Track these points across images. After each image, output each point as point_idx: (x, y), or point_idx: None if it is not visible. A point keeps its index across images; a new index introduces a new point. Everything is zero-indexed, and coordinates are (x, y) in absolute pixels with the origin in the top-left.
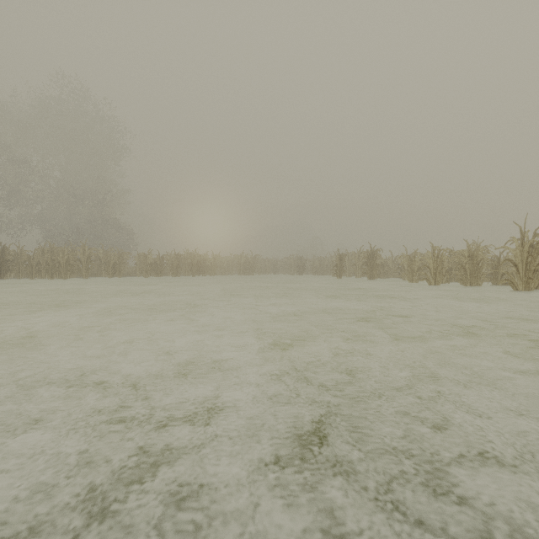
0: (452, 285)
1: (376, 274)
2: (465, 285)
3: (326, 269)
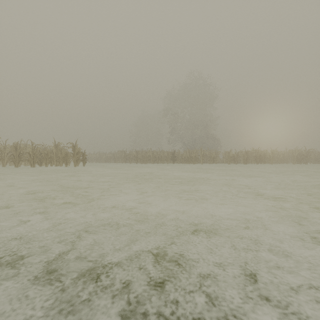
0: None
1: None
2: None
3: None
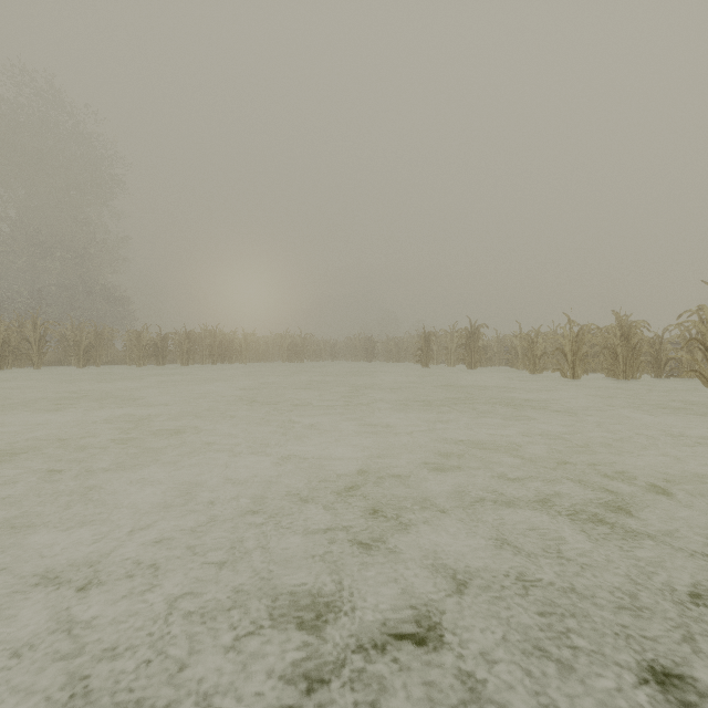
0: (588, 377)
1: (478, 362)
2: (617, 378)
3: (404, 354)
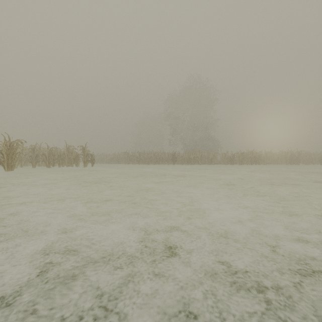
0: None
1: None
2: None
3: None
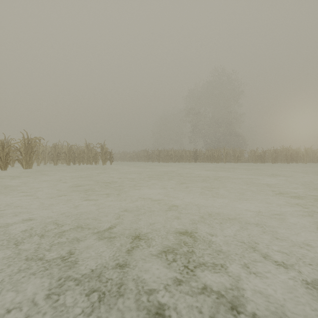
0: None
1: None
2: None
3: None
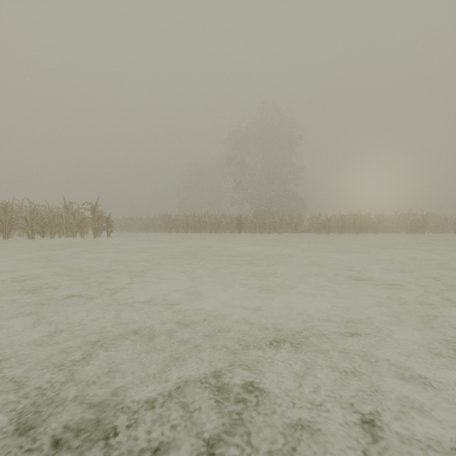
0: None
1: None
2: None
3: None
